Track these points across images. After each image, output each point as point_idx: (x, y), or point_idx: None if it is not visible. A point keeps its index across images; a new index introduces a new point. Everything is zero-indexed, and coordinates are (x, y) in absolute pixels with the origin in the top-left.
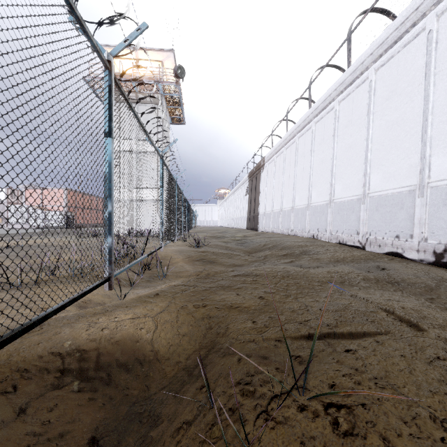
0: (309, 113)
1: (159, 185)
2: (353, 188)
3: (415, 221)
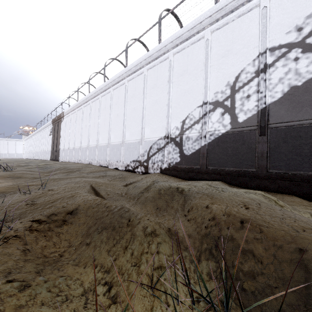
0: (88, 96)
1: None
2: (105, 140)
3: (121, 155)
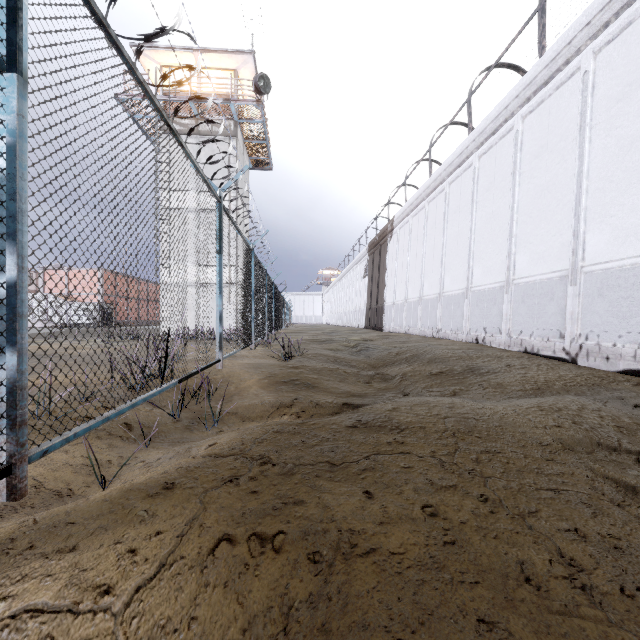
0: (468, 141)
1: (232, 260)
2: (552, 260)
3: None
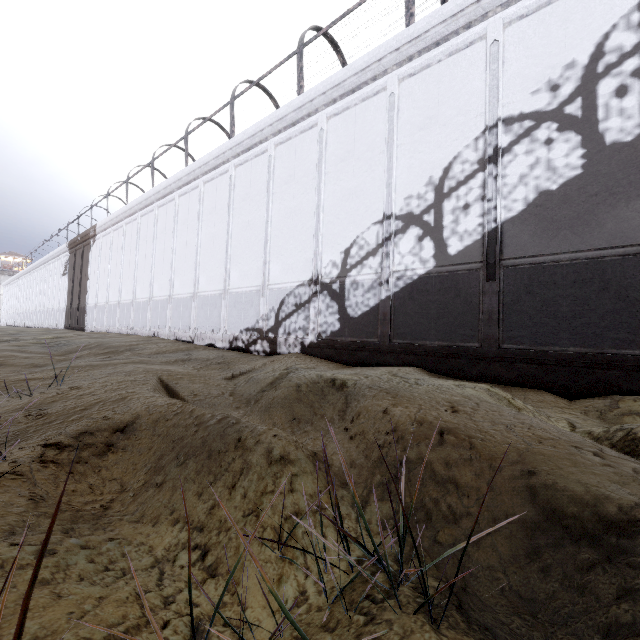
0: (151, 193)
1: None
2: (188, 286)
3: (221, 318)
